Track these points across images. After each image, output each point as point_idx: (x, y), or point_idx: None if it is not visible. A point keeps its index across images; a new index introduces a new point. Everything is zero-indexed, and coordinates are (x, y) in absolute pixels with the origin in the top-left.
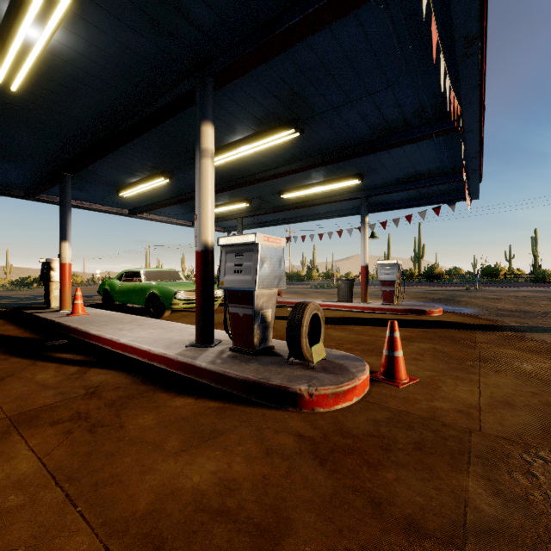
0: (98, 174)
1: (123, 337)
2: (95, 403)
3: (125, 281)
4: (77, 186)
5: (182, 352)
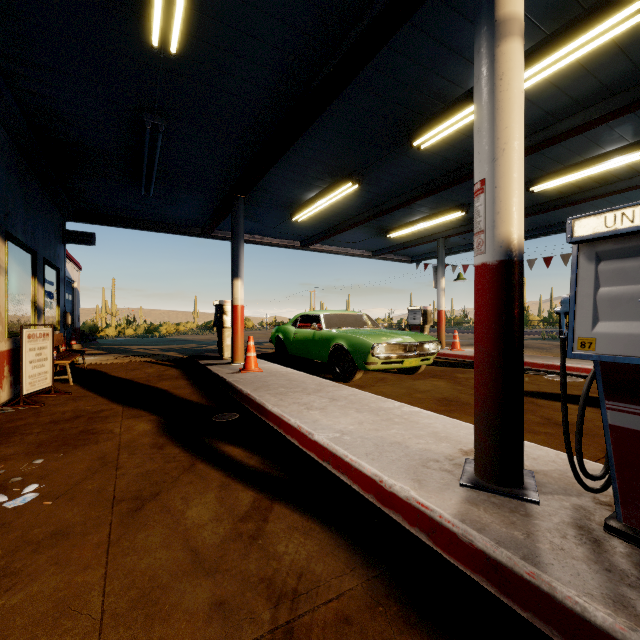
0: (271, 192)
1: (317, 427)
2: None
3: (300, 328)
4: (249, 214)
5: (467, 511)
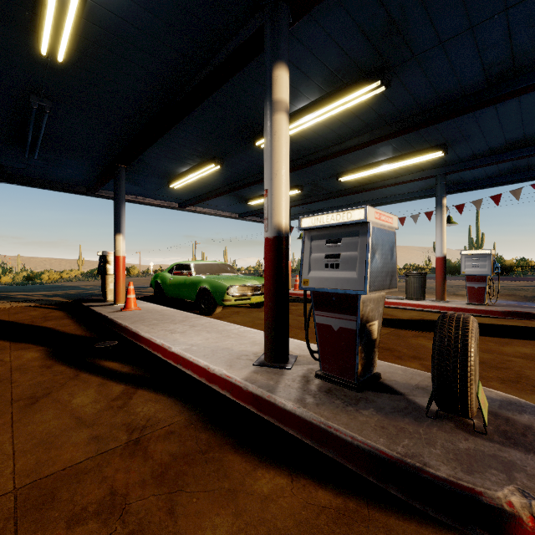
0: (150, 164)
1: (175, 343)
2: (139, 468)
3: (175, 275)
4: (131, 179)
5: (251, 376)
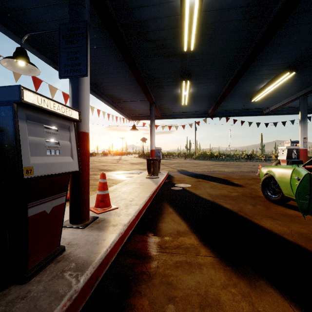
0: None
1: None
2: None
3: None
4: None
5: None
